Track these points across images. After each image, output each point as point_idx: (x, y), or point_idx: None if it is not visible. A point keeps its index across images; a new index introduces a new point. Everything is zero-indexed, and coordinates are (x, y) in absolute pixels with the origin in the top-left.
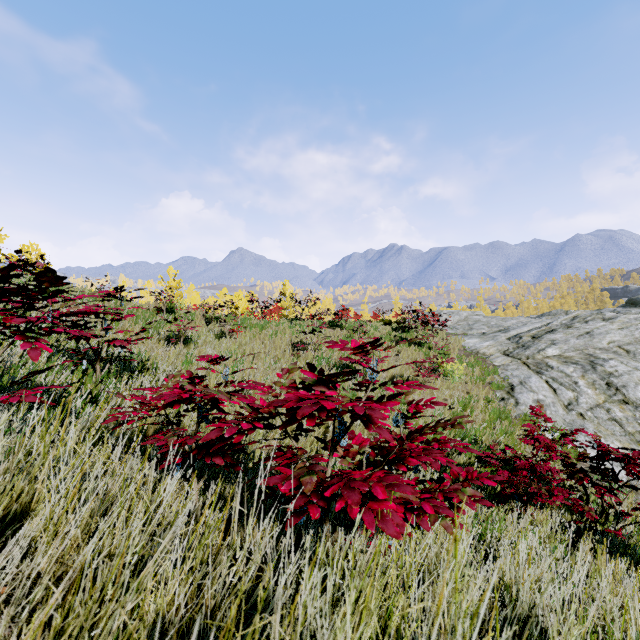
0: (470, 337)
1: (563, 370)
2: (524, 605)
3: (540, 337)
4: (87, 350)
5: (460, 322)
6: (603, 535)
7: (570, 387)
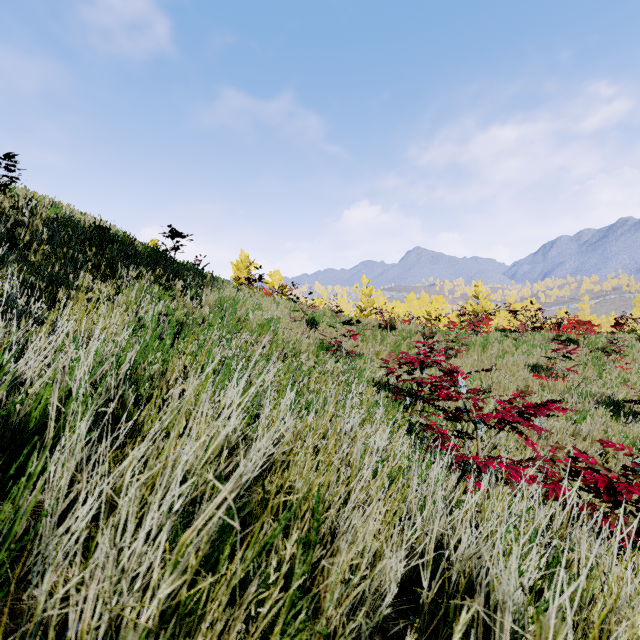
0: None
1: None
2: None
3: None
4: (388, 381)
5: None
6: None
7: None
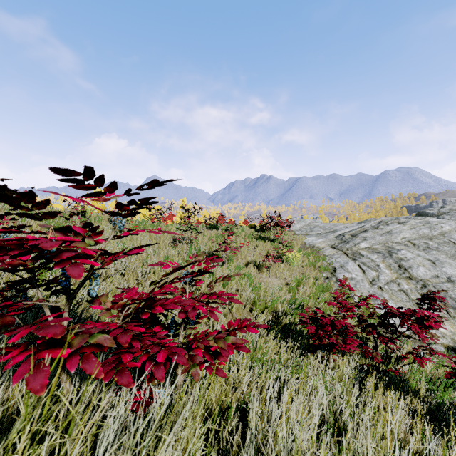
0: (310, 236)
1: (370, 257)
2: (249, 454)
3: (356, 235)
4: None
5: (305, 226)
6: (385, 373)
7: (374, 269)
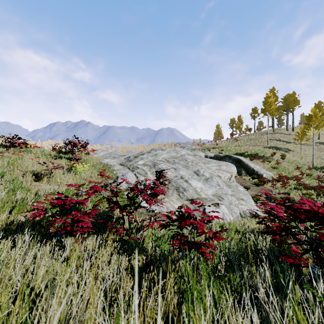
0: (107, 158)
1: (143, 168)
2: None
3: (137, 157)
4: None
5: (107, 154)
6: (125, 243)
7: (144, 175)
